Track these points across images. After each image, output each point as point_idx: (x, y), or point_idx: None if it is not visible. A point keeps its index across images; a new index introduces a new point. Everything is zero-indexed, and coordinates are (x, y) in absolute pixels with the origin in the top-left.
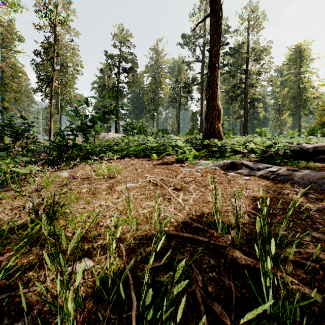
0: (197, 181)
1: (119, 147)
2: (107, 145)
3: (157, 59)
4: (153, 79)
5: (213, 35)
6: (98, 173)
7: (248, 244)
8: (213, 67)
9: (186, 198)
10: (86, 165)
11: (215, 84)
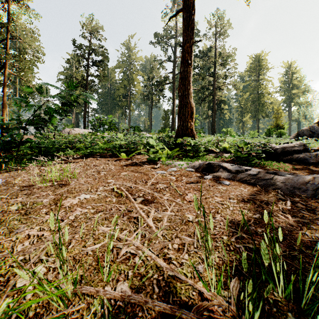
0: (172, 188)
1: (83, 144)
2: (68, 142)
3: (129, 55)
4: (125, 75)
5: (185, 30)
6: (47, 178)
7: (261, 314)
8: (185, 63)
9: (159, 217)
10: (34, 167)
11: (188, 81)
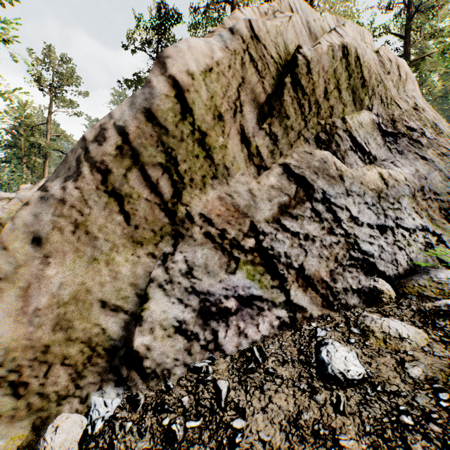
0: None
1: None
2: None
3: None
4: None
5: None
6: None
7: None
8: None
9: None
10: None
11: None
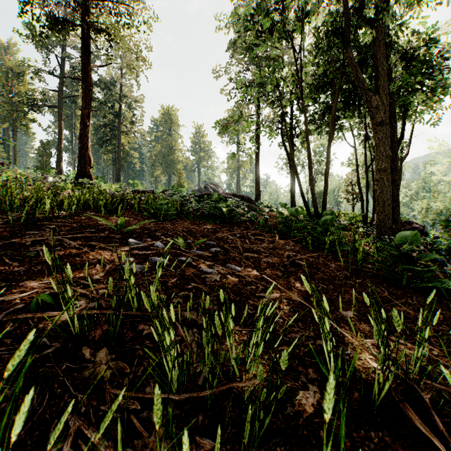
0: None
1: None
2: None
3: None
4: None
5: (85, 99)
6: None
7: None
8: (85, 124)
9: None
10: None
11: (87, 138)
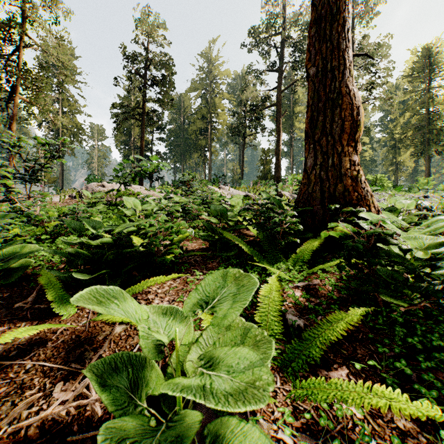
0: None
1: (50, 225)
2: None
3: (210, 70)
4: (204, 100)
5: None
6: None
7: None
8: None
9: None
10: None
11: (341, 25)
